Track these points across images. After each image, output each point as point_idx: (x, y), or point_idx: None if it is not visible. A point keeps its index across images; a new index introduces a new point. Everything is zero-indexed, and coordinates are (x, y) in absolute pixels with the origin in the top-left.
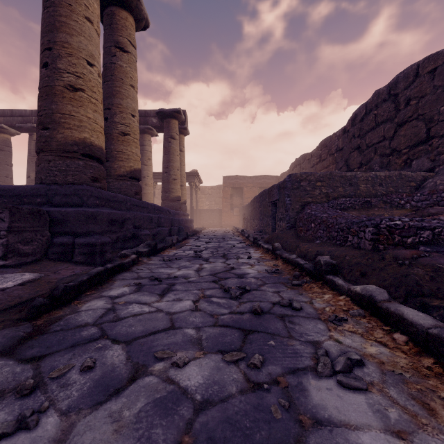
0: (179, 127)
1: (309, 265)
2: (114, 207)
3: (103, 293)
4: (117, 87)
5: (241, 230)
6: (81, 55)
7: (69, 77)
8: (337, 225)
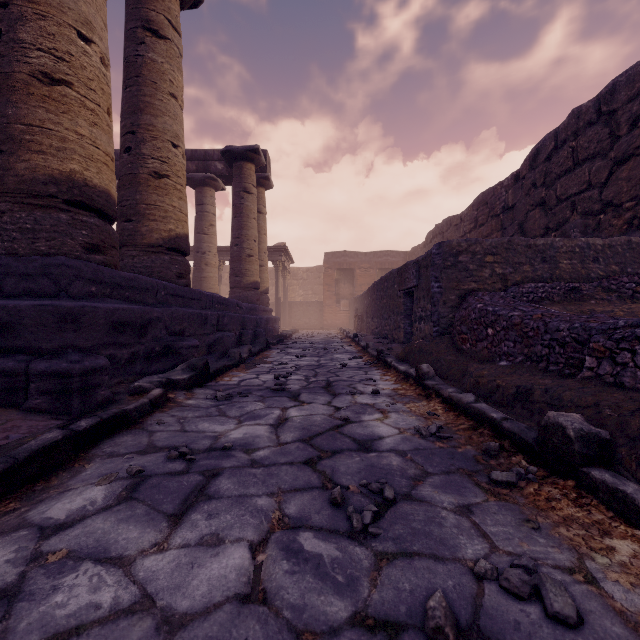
0: (257, 177)
1: (518, 425)
2: (132, 298)
3: (36, 508)
4: (147, 95)
5: (354, 335)
6: (65, 20)
7: (40, 57)
8: (549, 334)
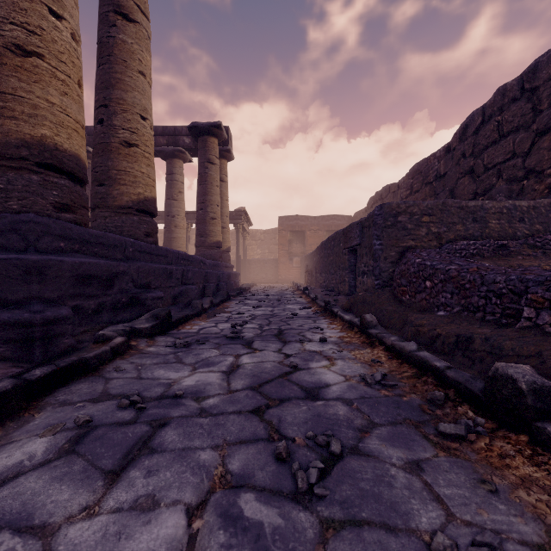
0: (220, 150)
1: (462, 375)
2: (101, 253)
3: None
4: (118, 72)
5: (304, 288)
6: None
7: (13, 30)
8: (485, 286)
